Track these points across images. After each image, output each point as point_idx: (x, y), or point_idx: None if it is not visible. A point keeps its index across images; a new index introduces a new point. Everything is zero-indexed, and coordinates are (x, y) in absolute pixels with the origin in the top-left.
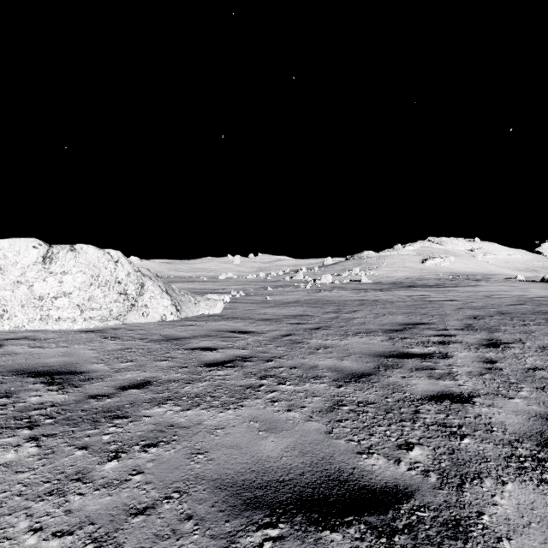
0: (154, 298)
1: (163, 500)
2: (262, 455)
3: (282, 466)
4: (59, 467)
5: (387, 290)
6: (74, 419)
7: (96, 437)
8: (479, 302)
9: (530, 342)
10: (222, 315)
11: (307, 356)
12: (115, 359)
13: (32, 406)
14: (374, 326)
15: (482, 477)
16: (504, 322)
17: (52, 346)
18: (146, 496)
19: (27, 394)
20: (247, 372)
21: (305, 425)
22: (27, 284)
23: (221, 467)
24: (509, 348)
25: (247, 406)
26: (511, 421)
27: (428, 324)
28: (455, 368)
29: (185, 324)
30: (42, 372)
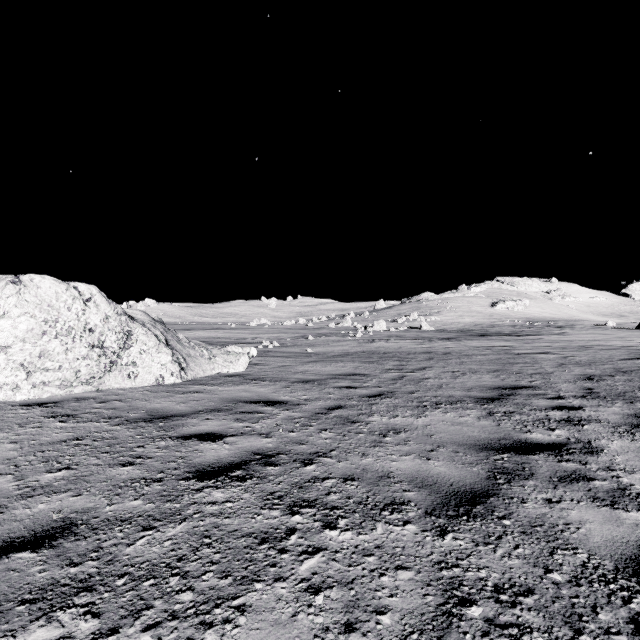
0: (146, 352)
1: None
2: None
3: None
4: None
5: (457, 340)
6: None
7: None
8: (581, 356)
9: None
10: (245, 375)
11: (370, 451)
12: (40, 462)
13: None
14: (457, 392)
15: None
16: (636, 385)
17: None
18: None
19: None
20: (266, 494)
21: None
22: None
23: None
24: None
25: (253, 611)
26: None
27: (531, 389)
28: (622, 476)
29: (188, 390)
30: None
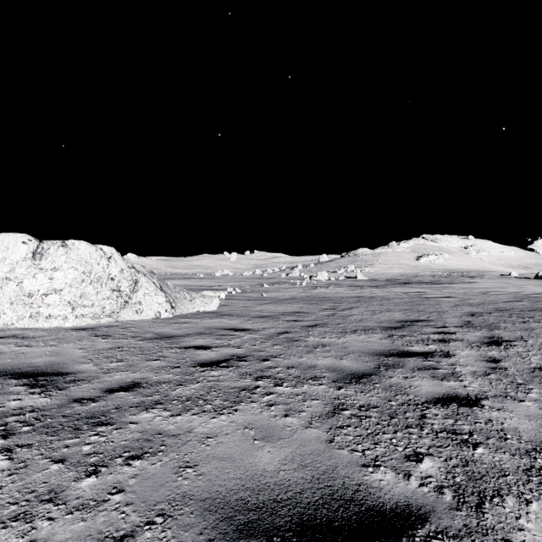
0: (148, 295)
1: (145, 526)
2: (257, 469)
3: (279, 482)
4: (30, 485)
5: (383, 287)
6: (53, 427)
7: (75, 447)
8: (475, 299)
9: (532, 339)
10: (217, 312)
11: (305, 355)
12: (104, 358)
13: (10, 411)
14: (372, 323)
15: (502, 494)
16: (503, 319)
17: (40, 345)
18: (125, 521)
19: (7, 397)
20: (242, 373)
21: (304, 432)
22: (16, 281)
23: (211, 484)
24: (512, 347)
25: (241, 410)
26: (525, 427)
27: (426, 322)
28: (458, 368)
29: (179, 322)
30: (26, 373)
